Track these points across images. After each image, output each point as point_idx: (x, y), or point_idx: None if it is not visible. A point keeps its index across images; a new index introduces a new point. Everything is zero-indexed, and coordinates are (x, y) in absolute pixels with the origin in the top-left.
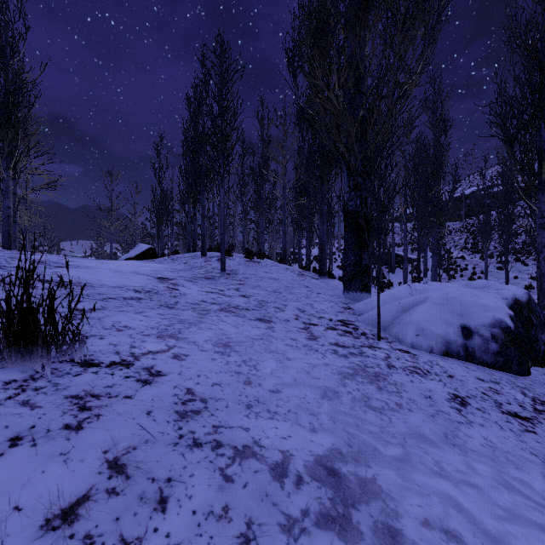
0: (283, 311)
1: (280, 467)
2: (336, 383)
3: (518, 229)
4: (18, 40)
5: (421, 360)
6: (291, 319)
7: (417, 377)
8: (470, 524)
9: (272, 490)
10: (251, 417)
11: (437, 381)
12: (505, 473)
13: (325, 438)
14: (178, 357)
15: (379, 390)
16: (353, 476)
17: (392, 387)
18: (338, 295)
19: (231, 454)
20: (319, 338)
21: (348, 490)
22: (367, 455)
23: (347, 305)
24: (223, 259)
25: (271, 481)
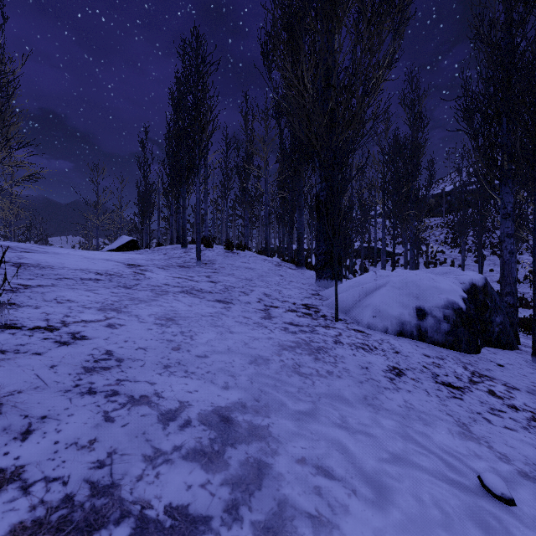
0: (247, 295)
1: (171, 414)
2: (272, 353)
3: (495, 224)
4: None
5: (372, 338)
6: (253, 302)
7: (361, 352)
8: (348, 463)
9: (153, 430)
10: (164, 375)
11: (381, 355)
12: (409, 428)
13: (235, 394)
14: (112, 326)
15: (315, 360)
16: (247, 423)
17: (330, 359)
18: (311, 283)
19: (124, 401)
20: (275, 318)
21: (234, 434)
22: (271, 408)
23: (317, 292)
24: (199, 248)
25: (155, 423)
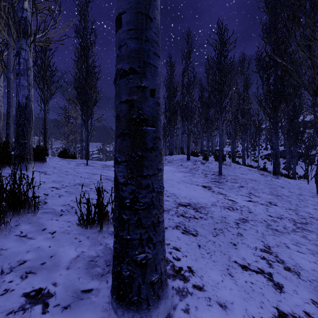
0: None
1: None
2: None
3: None
4: (92, 44)
5: None
6: None
7: None
8: None
9: None
10: None
11: None
12: None
13: None
14: None
15: None
16: None
17: None
18: (314, 195)
19: None
20: None
21: None
22: None
23: None
24: (221, 167)
25: None
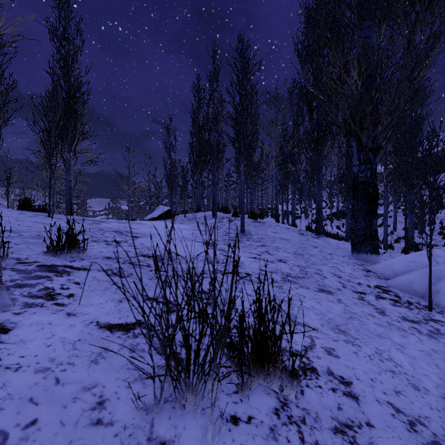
0: (325, 277)
1: None
2: None
3: None
4: (77, 52)
5: None
6: (341, 288)
7: None
8: None
9: None
10: None
11: None
12: None
13: None
14: (330, 352)
15: None
16: None
17: None
18: (347, 255)
19: None
20: (385, 311)
21: None
22: None
23: (364, 267)
24: (243, 223)
25: None
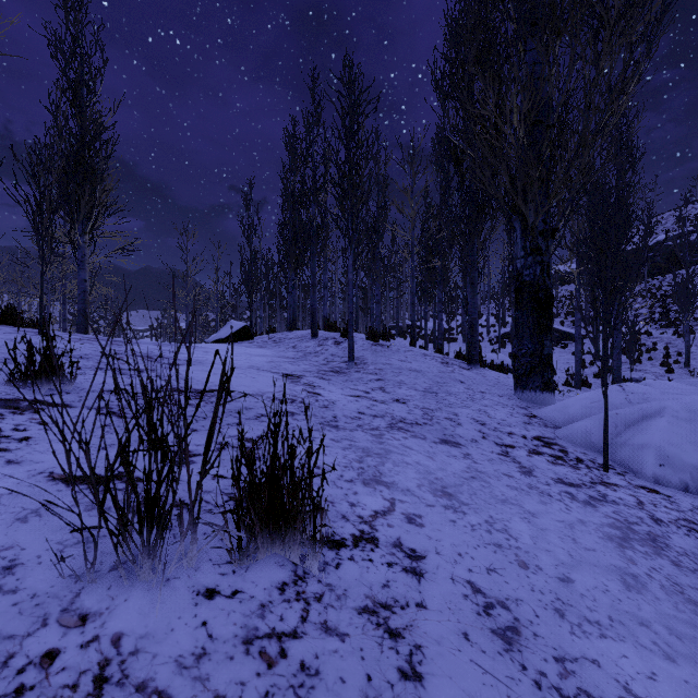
0: (460, 424)
1: None
2: (621, 558)
3: None
4: (95, 76)
5: (683, 506)
6: (479, 439)
7: None
8: None
9: None
10: (580, 636)
11: None
12: None
13: (695, 673)
14: (412, 520)
15: (678, 568)
16: None
17: (688, 561)
18: (507, 394)
19: None
20: (534, 471)
21: None
22: None
23: (528, 410)
24: (351, 345)
25: None
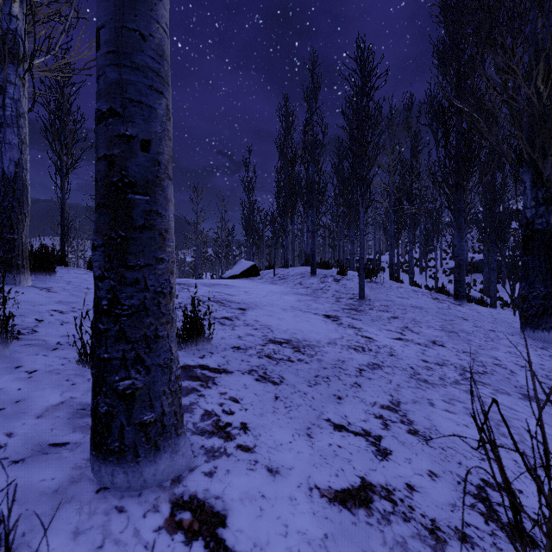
0: (513, 372)
1: None
2: None
3: None
4: None
5: None
6: (547, 391)
7: None
8: None
9: None
10: None
11: None
12: None
13: None
14: None
15: None
16: None
17: None
18: (515, 332)
19: None
20: None
21: None
22: None
23: (549, 351)
24: (362, 286)
25: None
